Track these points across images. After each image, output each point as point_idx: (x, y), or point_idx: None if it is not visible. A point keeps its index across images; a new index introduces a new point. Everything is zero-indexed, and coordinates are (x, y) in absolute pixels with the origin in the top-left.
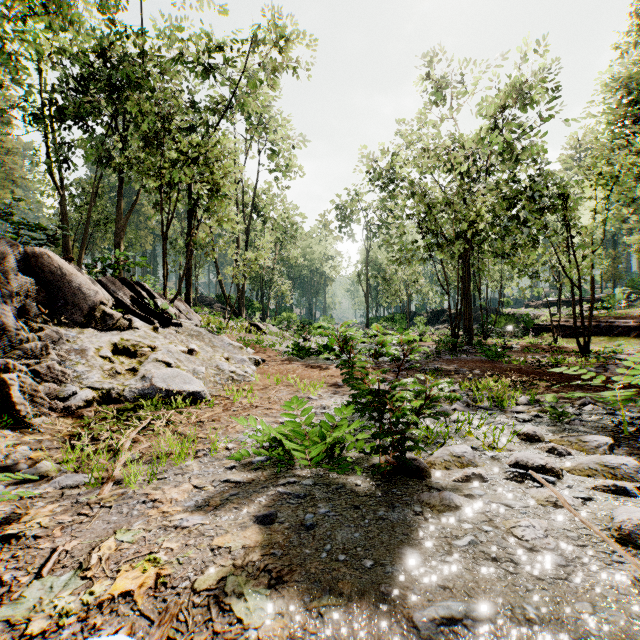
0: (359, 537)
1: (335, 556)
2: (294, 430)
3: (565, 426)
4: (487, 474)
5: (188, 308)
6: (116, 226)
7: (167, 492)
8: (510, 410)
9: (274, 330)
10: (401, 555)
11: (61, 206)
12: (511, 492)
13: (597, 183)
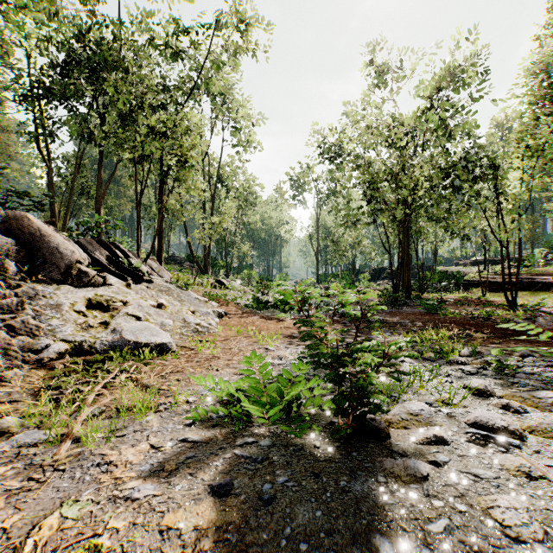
0: (321, 517)
1: (296, 544)
2: (252, 386)
3: (511, 379)
4: (447, 435)
5: (160, 266)
6: (97, 194)
7: (123, 453)
8: (455, 362)
9: (236, 285)
10: (370, 544)
11: (48, 176)
12: (477, 458)
13: (523, 155)
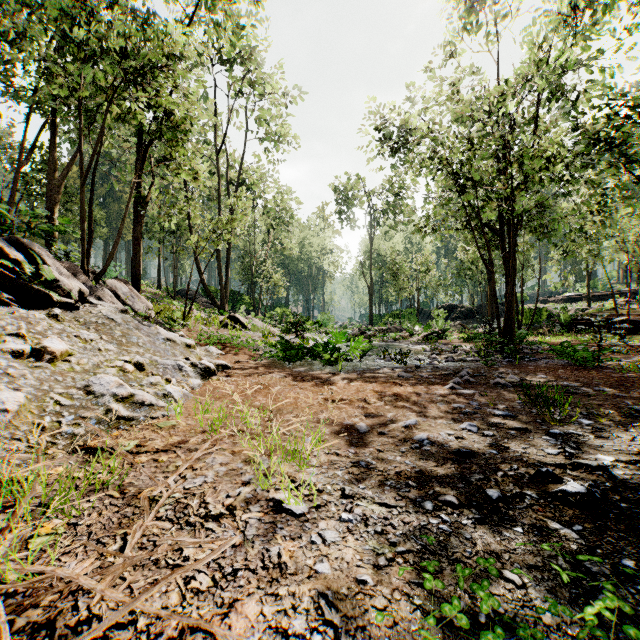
0: None
1: None
2: None
3: None
4: None
5: (134, 292)
6: (49, 187)
7: None
8: None
9: (260, 325)
10: None
11: None
12: None
13: None
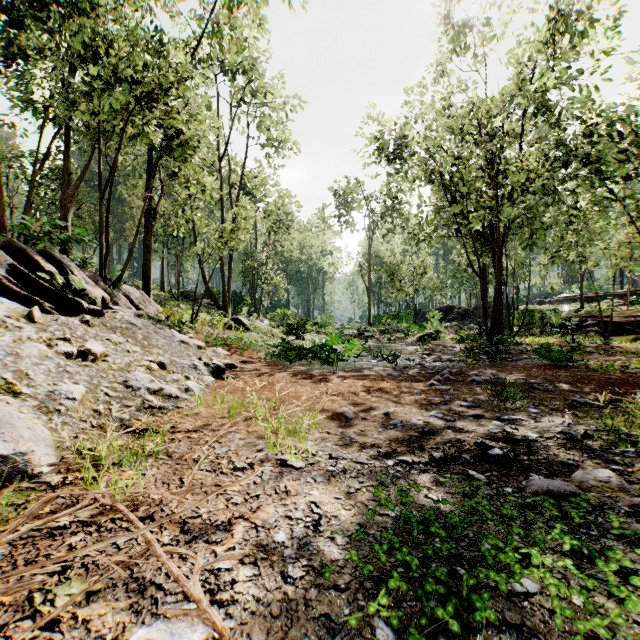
0: None
1: None
2: None
3: None
4: None
5: (145, 296)
6: (63, 196)
7: None
8: None
9: (262, 326)
10: None
11: None
12: None
13: None
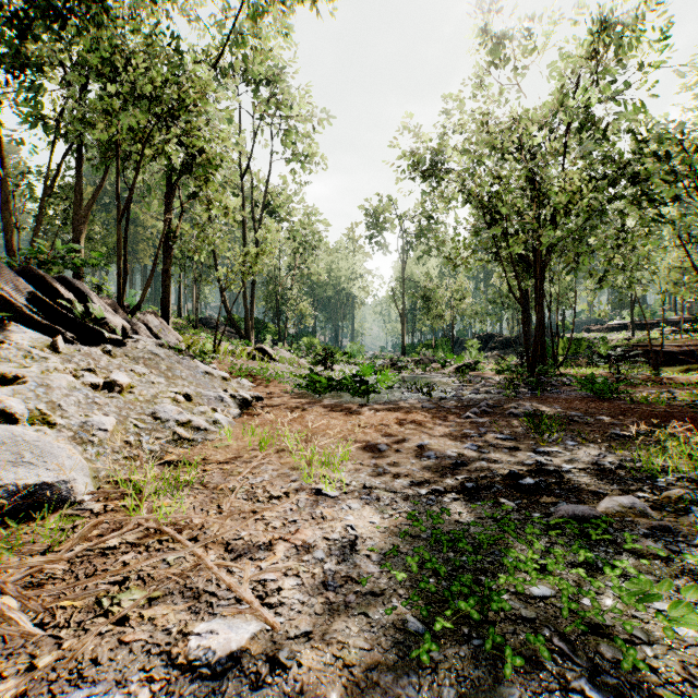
0: None
1: None
2: None
3: None
4: None
5: (164, 324)
6: (75, 217)
7: None
8: None
9: (288, 356)
10: None
11: (2, 191)
12: None
13: None
